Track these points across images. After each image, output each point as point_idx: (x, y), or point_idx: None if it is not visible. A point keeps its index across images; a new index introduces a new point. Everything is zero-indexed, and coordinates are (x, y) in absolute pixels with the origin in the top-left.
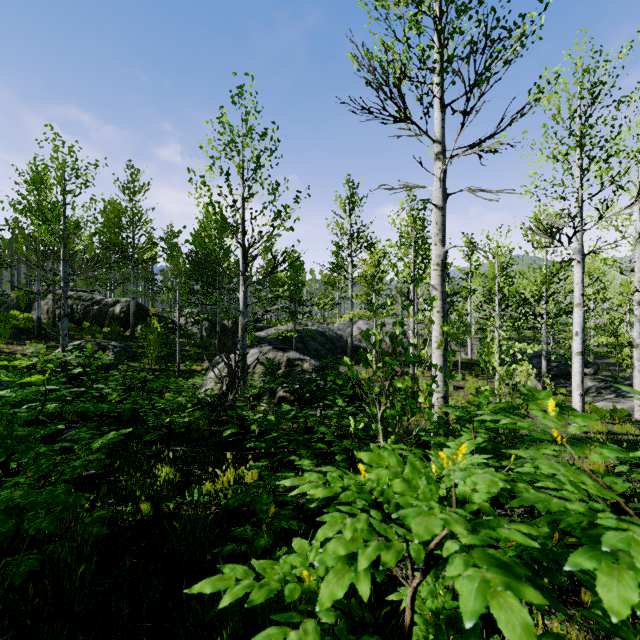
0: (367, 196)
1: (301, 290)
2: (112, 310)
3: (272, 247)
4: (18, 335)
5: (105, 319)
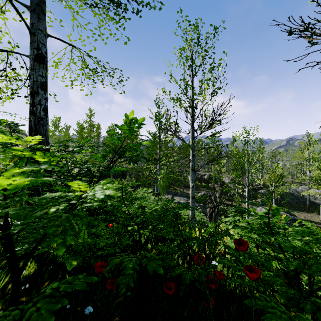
0: (317, 140)
1: (282, 179)
2: (204, 177)
3: (261, 145)
4: (186, 187)
5: (202, 180)
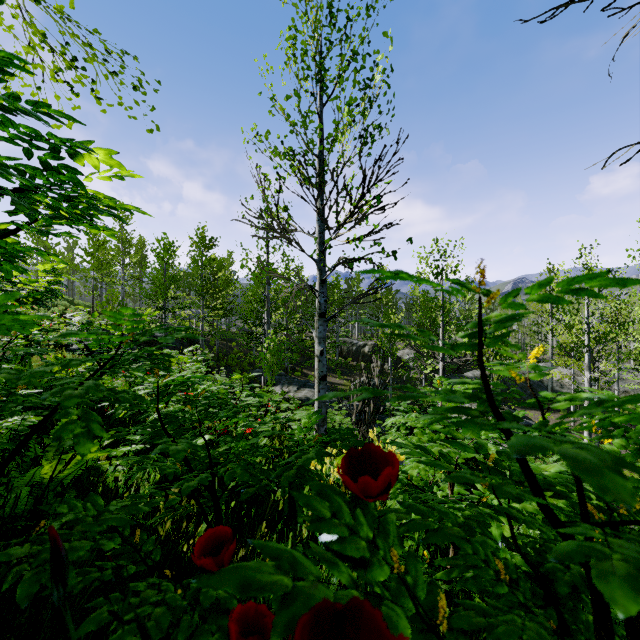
0: None
1: None
2: (363, 350)
3: None
4: (328, 370)
5: (359, 356)
